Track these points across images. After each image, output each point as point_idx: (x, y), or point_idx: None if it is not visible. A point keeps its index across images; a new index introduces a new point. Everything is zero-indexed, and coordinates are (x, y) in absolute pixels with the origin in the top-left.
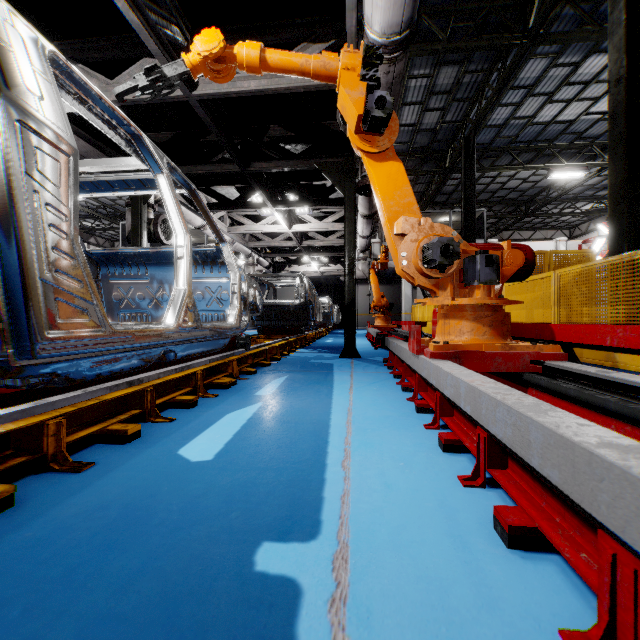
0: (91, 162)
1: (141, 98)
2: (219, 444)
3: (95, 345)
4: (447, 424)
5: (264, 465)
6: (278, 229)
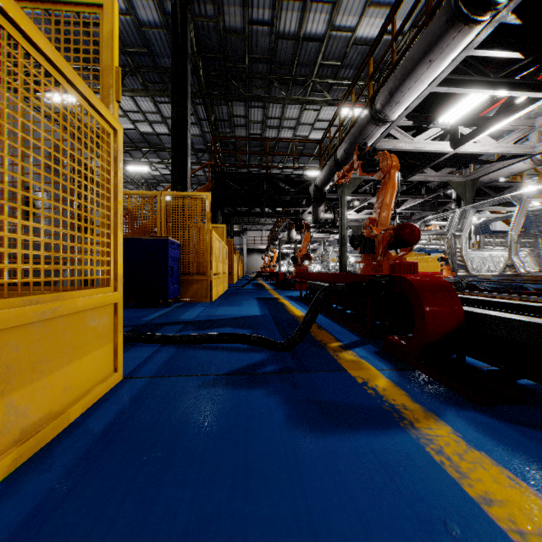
0: None
1: None
2: None
3: (468, 277)
4: None
5: None
6: None
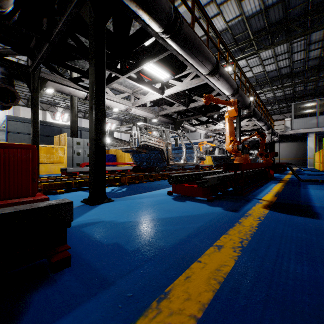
0: (170, 135)
1: (177, 110)
2: None
3: (173, 165)
4: None
5: None
6: (223, 127)
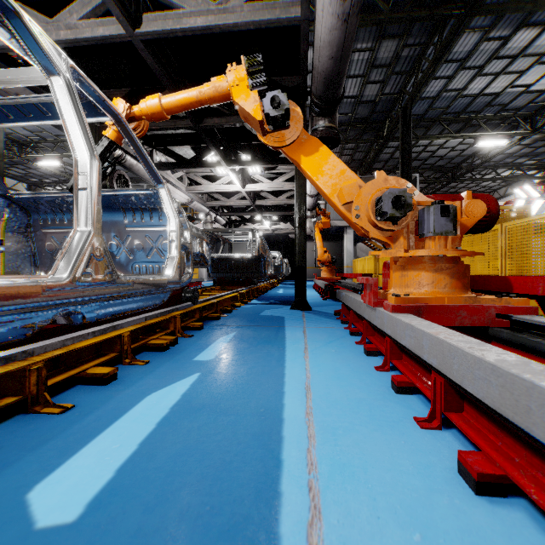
0: None
1: (82, 38)
2: (108, 469)
3: None
4: (462, 430)
5: (163, 542)
6: (232, 188)
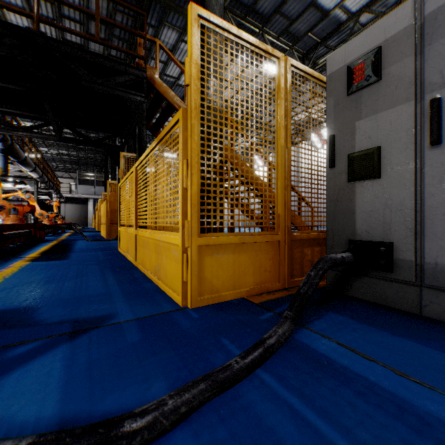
0: None
1: None
2: None
3: None
4: None
5: None
6: (9, 186)
